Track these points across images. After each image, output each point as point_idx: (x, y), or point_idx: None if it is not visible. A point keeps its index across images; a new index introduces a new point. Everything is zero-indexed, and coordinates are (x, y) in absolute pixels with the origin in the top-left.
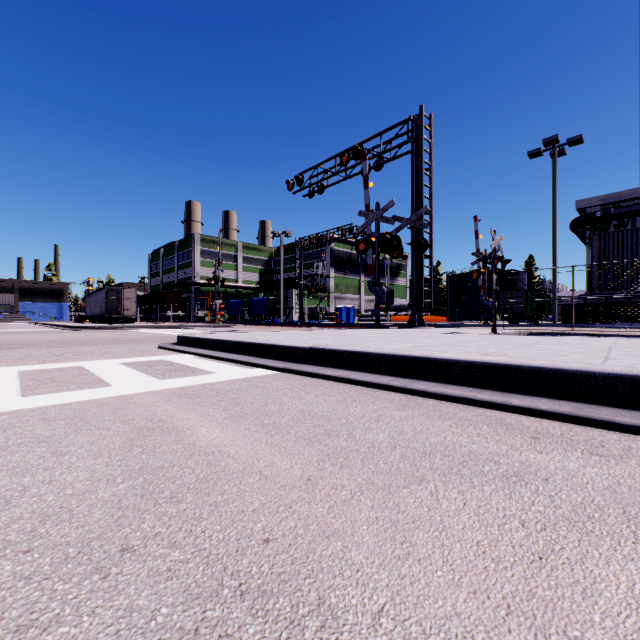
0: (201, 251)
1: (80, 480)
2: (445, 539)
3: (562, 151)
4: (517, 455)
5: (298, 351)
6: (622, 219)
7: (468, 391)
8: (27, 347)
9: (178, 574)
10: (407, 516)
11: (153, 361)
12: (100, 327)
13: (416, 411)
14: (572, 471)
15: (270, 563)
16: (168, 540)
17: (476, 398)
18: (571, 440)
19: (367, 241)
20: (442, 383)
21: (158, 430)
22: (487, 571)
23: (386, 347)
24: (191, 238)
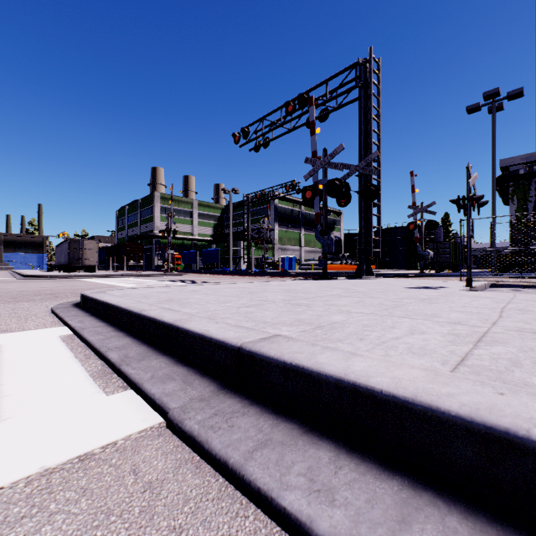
0: (161, 208)
1: None
2: None
3: (500, 106)
4: None
5: (217, 349)
6: None
7: None
8: None
9: None
10: None
11: None
12: (53, 276)
13: None
14: None
15: None
16: None
17: None
18: None
19: (314, 188)
20: None
21: None
22: None
23: (413, 345)
24: (152, 196)
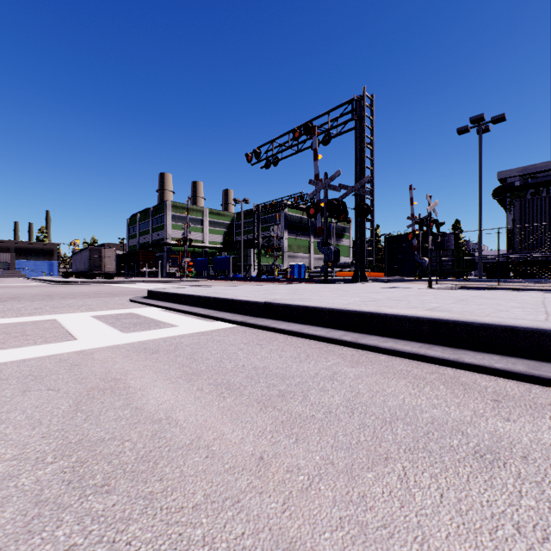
0: (172, 216)
1: (6, 459)
2: None
3: (487, 128)
4: (484, 423)
5: (254, 305)
6: (538, 188)
7: (418, 347)
8: (12, 300)
9: None
10: (377, 516)
11: (122, 314)
12: (83, 282)
13: (369, 368)
14: (550, 445)
15: None
16: None
17: (427, 354)
18: (534, 403)
19: (316, 206)
20: (391, 338)
21: (109, 391)
22: None
23: (336, 302)
24: (164, 205)
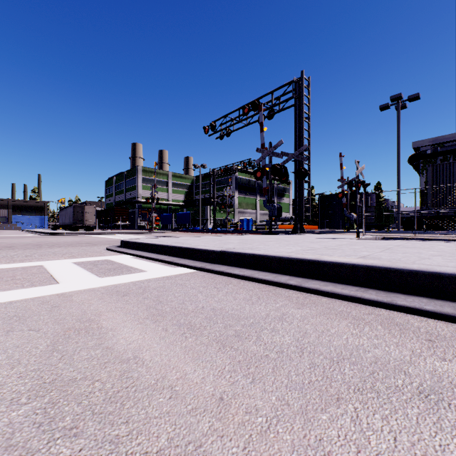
0: (142, 178)
1: None
2: None
3: (404, 105)
4: (423, 363)
5: (211, 253)
6: (446, 155)
7: (355, 290)
8: (7, 249)
9: None
10: None
11: (99, 261)
12: (68, 233)
13: (313, 309)
14: None
15: None
16: None
17: (364, 297)
18: None
19: (262, 170)
20: (331, 282)
21: (83, 331)
22: None
23: (281, 250)
24: (135, 169)
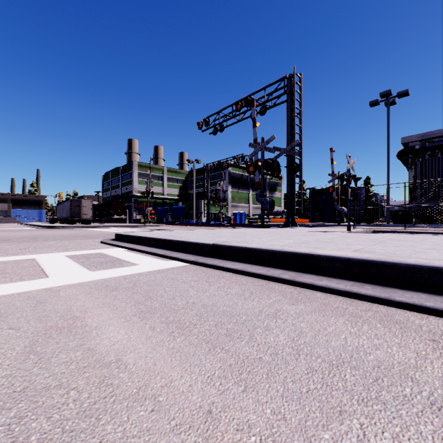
0: (138, 173)
1: None
2: None
3: (393, 101)
4: (430, 367)
5: (204, 247)
6: (434, 150)
7: (350, 285)
8: (3, 242)
9: None
10: None
11: (92, 254)
12: (65, 226)
13: (308, 305)
14: None
15: None
16: None
17: (360, 292)
18: None
19: (255, 165)
20: (325, 276)
21: (66, 330)
22: None
23: (273, 244)
24: (131, 164)
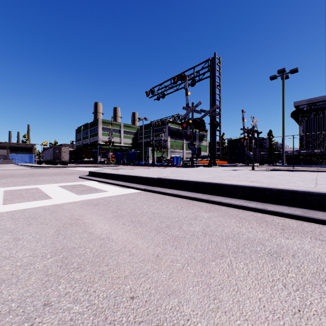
0: (102, 128)
1: (26, 256)
2: (239, 297)
3: (287, 76)
4: (274, 240)
5: (151, 179)
6: (317, 111)
7: (243, 202)
8: (11, 177)
9: (77, 323)
10: (215, 280)
11: (75, 185)
12: (50, 166)
13: (216, 213)
14: (307, 250)
15: (134, 314)
16: (73, 297)
17: (248, 206)
18: (303, 231)
19: (187, 122)
20: (229, 197)
21: (74, 224)
22: (268, 320)
23: (198, 177)
24: (97, 121)
